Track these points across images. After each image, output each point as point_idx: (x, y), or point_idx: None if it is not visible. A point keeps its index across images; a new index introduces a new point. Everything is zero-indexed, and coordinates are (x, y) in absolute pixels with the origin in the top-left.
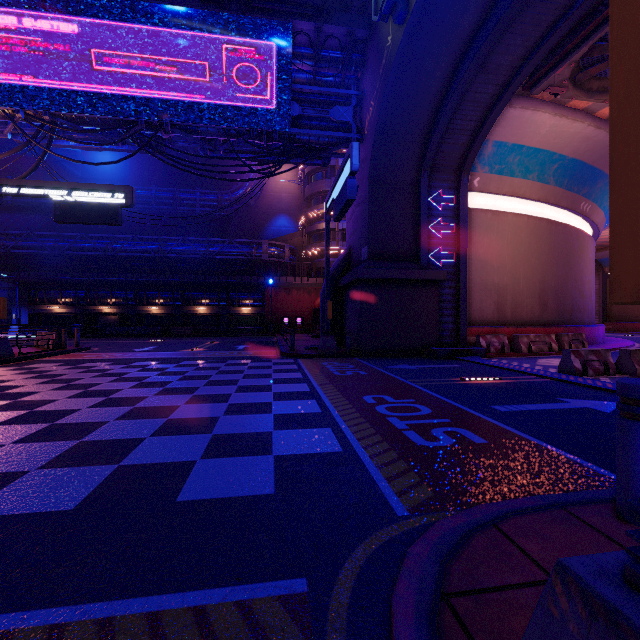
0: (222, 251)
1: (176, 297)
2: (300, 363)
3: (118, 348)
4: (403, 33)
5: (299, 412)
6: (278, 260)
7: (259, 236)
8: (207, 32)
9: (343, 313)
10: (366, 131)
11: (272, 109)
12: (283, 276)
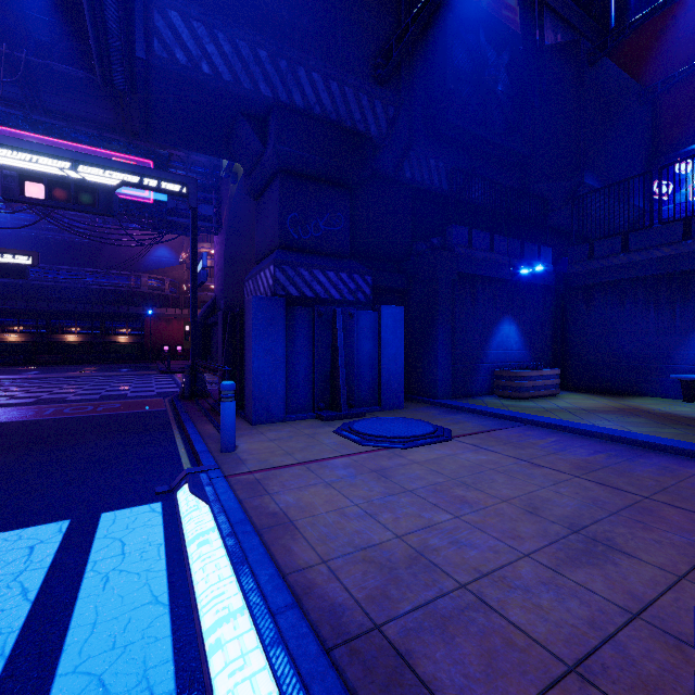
0: (97, 281)
1: (40, 325)
2: (173, 376)
3: (1, 373)
4: (236, 189)
5: (167, 387)
6: (158, 292)
7: (137, 265)
8: (102, 149)
9: (210, 343)
10: (223, 224)
11: (153, 203)
12: (163, 307)
